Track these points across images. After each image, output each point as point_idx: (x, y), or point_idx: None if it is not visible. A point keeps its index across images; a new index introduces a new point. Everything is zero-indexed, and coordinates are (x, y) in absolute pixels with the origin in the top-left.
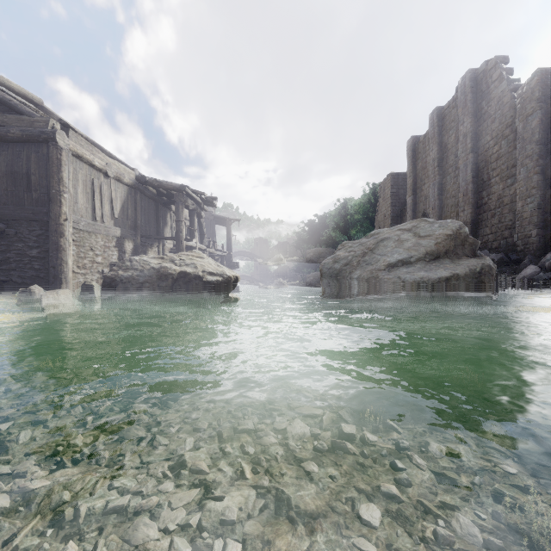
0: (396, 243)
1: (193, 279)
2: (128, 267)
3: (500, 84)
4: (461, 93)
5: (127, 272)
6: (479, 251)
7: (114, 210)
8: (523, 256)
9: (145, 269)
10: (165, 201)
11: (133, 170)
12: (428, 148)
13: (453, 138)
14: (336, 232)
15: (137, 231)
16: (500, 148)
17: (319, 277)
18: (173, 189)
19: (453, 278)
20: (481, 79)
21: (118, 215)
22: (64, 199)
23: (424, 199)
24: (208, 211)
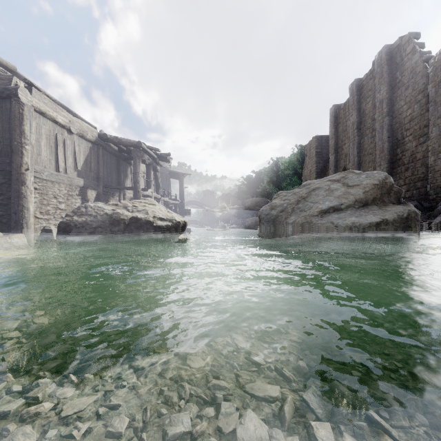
0: (327, 192)
1: (144, 224)
2: (83, 213)
3: (413, 56)
4: (378, 66)
5: (82, 217)
6: (402, 199)
7: (78, 163)
8: (435, 204)
9: (98, 214)
10: (126, 156)
11: (95, 129)
12: (348, 114)
13: (370, 104)
14: (269, 185)
15: (99, 181)
16: (413, 111)
17: (257, 222)
18: (131, 146)
19: (382, 223)
20: (396, 53)
21: (81, 167)
22: (25, 150)
23: (344, 156)
24: (164, 167)
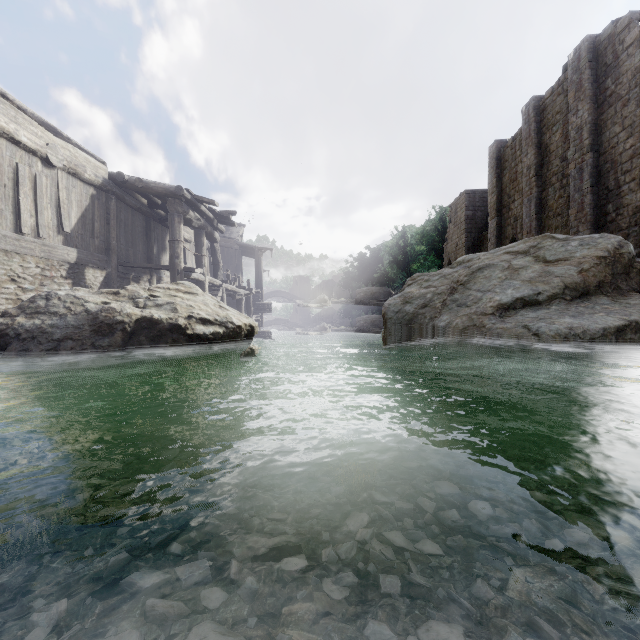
0: (506, 272)
1: (167, 331)
2: (39, 309)
3: (638, 50)
4: (574, 71)
5: (34, 319)
6: None
7: (64, 220)
8: None
9: (69, 312)
10: (163, 216)
11: (103, 164)
12: (519, 153)
13: (558, 135)
14: (392, 267)
15: (111, 255)
16: (638, 141)
17: (376, 323)
18: (165, 194)
19: (628, 329)
20: (605, 48)
21: (73, 229)
22: None
23: (513, 221)
24: (232, 238)
